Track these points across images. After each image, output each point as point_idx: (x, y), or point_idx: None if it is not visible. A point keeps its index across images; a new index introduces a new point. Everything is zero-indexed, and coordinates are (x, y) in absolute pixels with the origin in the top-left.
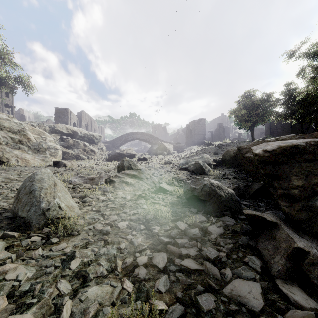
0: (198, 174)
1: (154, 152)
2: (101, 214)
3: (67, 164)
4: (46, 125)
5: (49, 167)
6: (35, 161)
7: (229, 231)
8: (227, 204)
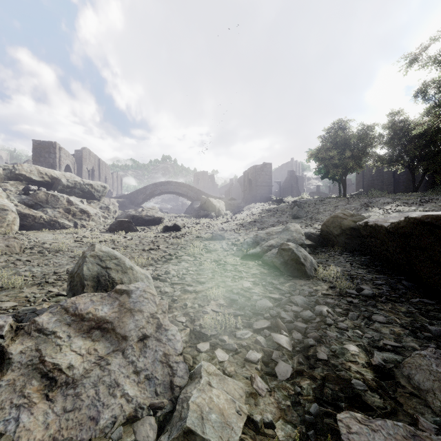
0: (290, 274)
1: (196, 213)
2: None
3: None
4: None
5: None
6: None
7: None
8: None
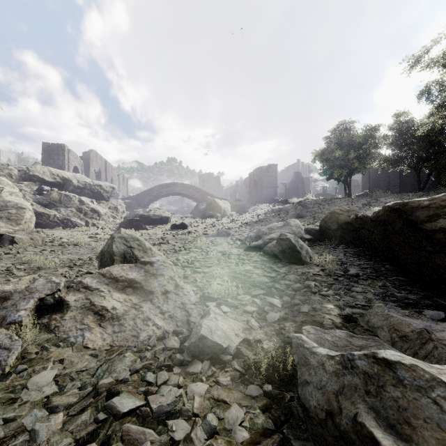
0: (287, 261)
1: (202, 214)
2: None
3: (21, 239)
4: (12, 168)
5: None
6: None
7: None
8: None
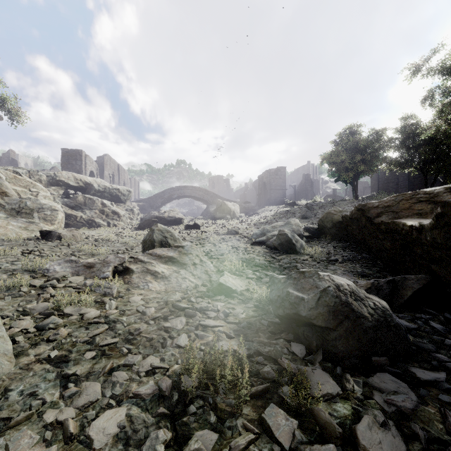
0: (285, 252)
1: (212, 216)
2: (63, 377)
3: (65, 235)
4: (42, 174)
5: (32, 240)
6: (8, 230)
7: (421, 442)
8: (377, 336)
